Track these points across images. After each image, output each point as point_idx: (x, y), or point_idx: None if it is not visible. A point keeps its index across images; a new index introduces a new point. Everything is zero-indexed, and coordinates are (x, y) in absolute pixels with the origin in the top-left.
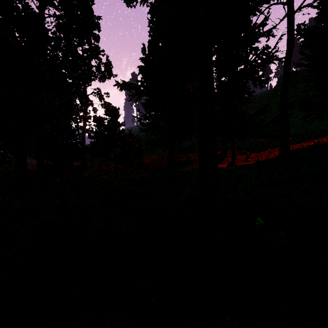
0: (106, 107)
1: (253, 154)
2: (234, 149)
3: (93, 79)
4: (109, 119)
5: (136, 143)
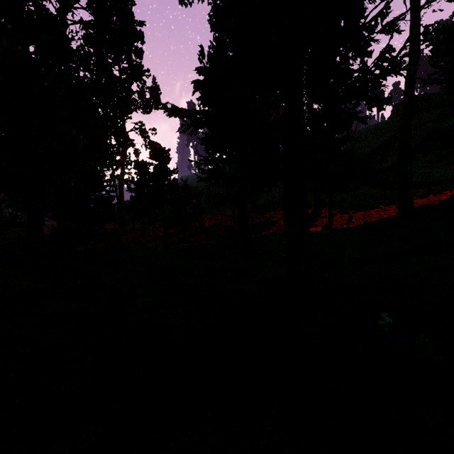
0: (151, 148)
1: (358, 212)
2: (331, 207)
3: (133, 109)
4: (156, 164)
5: (193, 198)
